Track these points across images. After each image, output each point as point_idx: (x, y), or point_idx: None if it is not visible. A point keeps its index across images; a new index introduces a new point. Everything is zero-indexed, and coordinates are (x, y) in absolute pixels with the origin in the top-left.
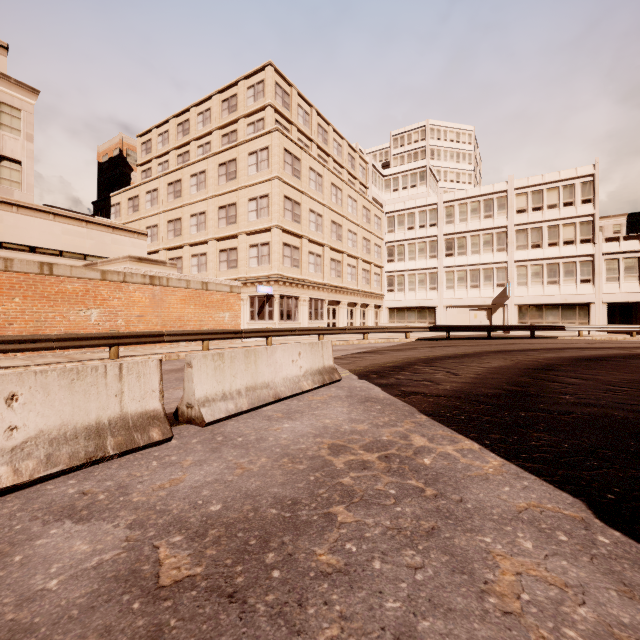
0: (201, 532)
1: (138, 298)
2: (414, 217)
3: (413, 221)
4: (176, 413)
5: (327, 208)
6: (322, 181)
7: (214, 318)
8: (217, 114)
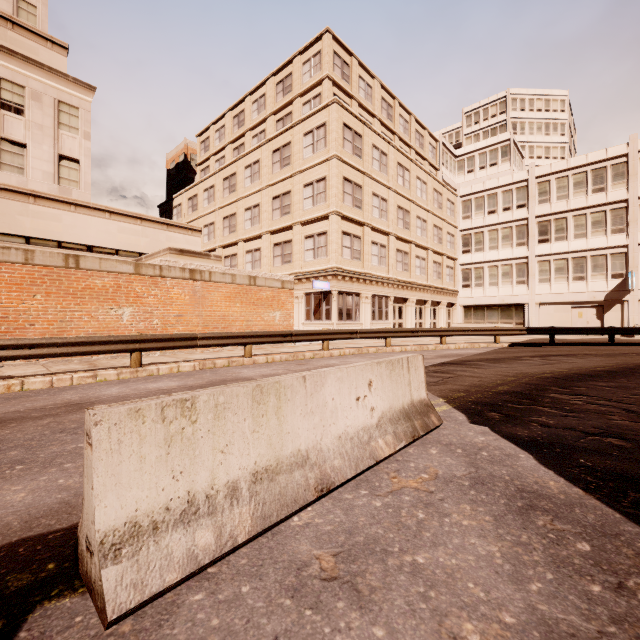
0: None
1: (176, 295)
2: (496, 199)
3: (495, 203)
4: (76, 547)
5: (392, 191)
6: (387, 160)
7: (263, 318)
8: (271, 99)
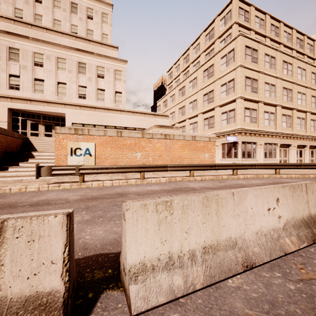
0: None
1: (158, 146)
2: None
3: None
4: (119, 265)
5: (279, 79)
6: (275, 61)
7: (199, 157)
8: (203, 44)
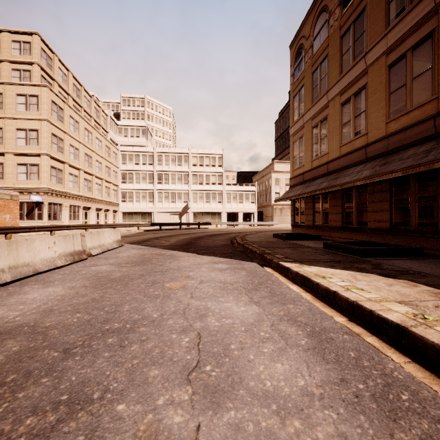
0: (127, 263)
1: None
2: (139, 157)
3: (139, 160)
4: None
5: (82, 144)
6: (79, 126)
7: None
8: None
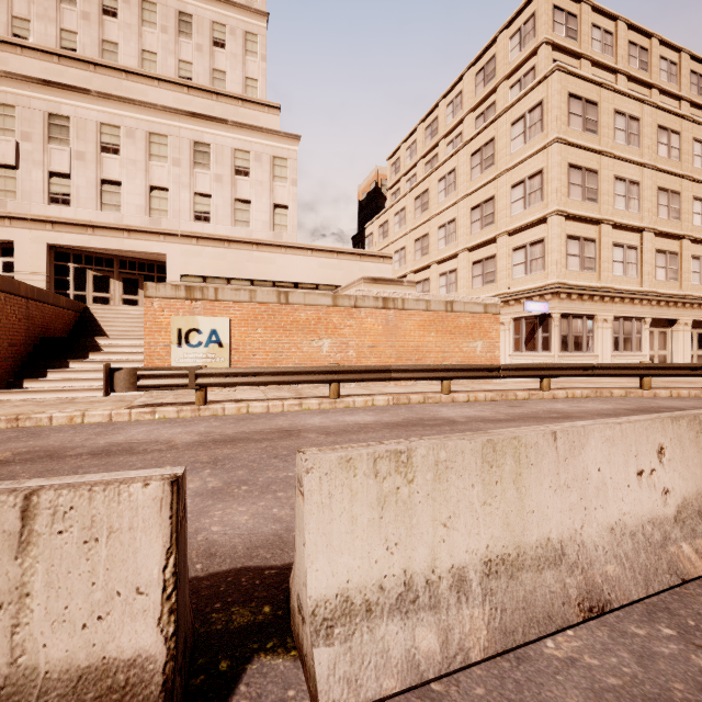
0: None
1: (370, 325)
2: None
3: None
4: (288, 597)
5: (648, 169)
6: (638, 127)
7: (461, 348)
8: (469, 94)
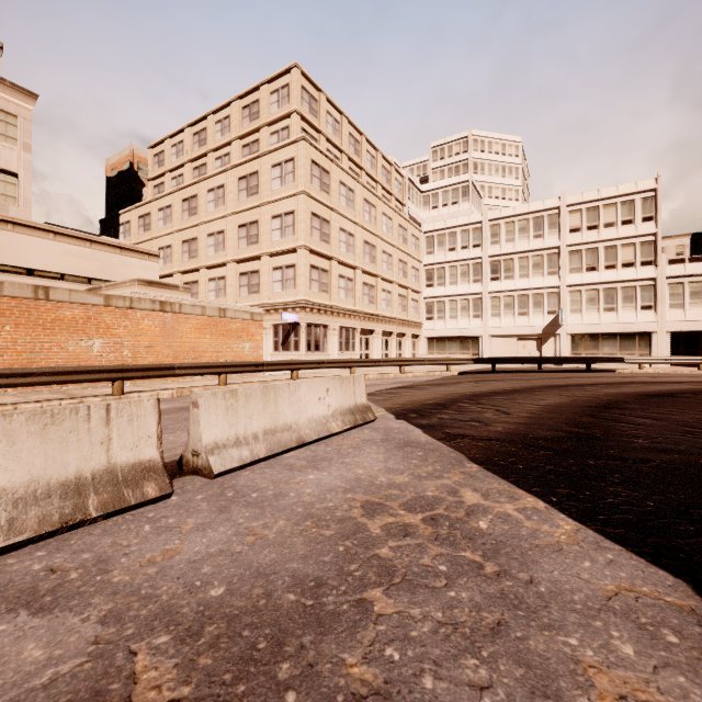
0: (195, 629)
1: (147, 326)
2: (456, 237)
3: (454, 241)
4: (180, 462)
5: (359, 227)
6: (354, 197)
7: (233, 349)
8: (237, 122)
